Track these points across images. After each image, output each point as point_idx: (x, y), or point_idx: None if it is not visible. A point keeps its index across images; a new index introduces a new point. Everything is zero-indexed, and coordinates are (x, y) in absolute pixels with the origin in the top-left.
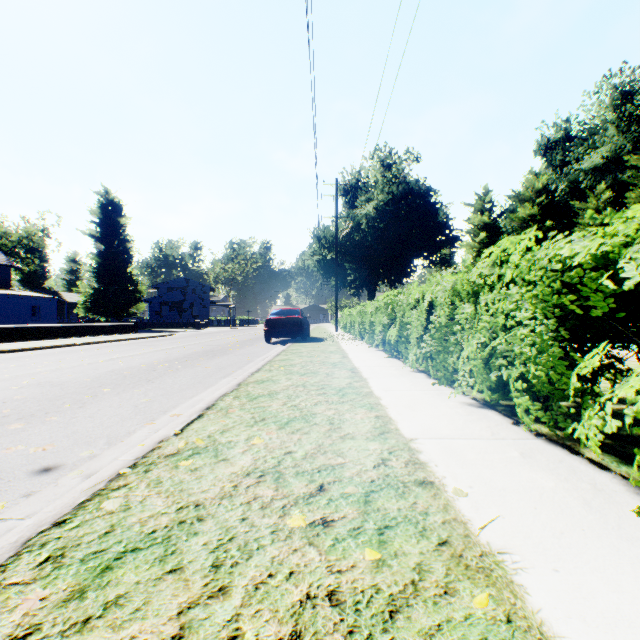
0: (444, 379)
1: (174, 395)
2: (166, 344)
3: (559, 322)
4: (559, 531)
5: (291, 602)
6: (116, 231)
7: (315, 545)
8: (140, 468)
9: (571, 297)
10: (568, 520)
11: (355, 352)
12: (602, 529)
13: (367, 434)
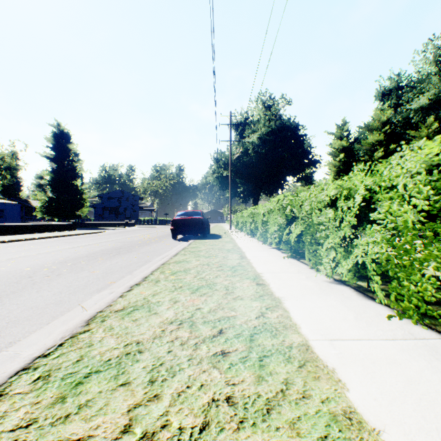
0: (415, 313)
1: None
2: (86, 241)
3: None
4: None
5: None
6: (65, 154)
7: None
8: None
9: None
10: None
11: (251, 250)
12: None
13: None
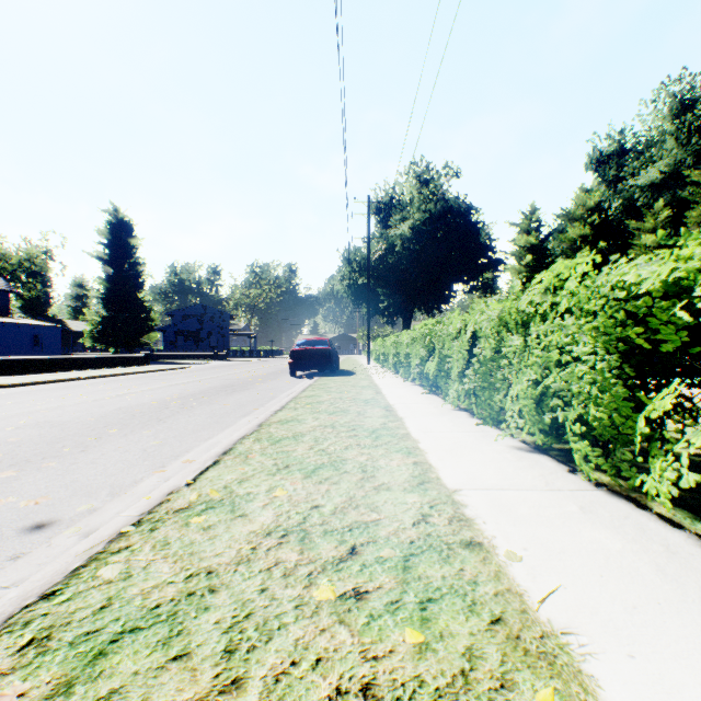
0: (489, 419)
1: (188, 437)
2: (181, 378)
3: (623, 357)
4: (631, 605)
5: (318, 699)
6: (126, 253)
7: (346, 623)
8: (145, 526)
9: (638, 329)
10: (640, 591)
11: (389, 387)
12: (681, 602)
13: (404, 484)
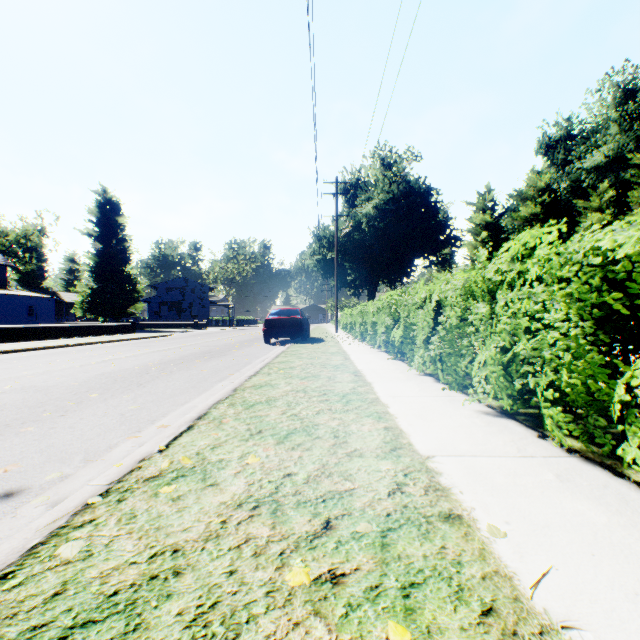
0: (455, 384)
1: (165, 401)
2: (163, 345)
3: (596, 324)
4: (632, 591)
5: None
6: (114, 230)
7: (322, 615)
8: (113, 496)
9: (616, 295)
10: (639, 573)
11: (357, 353)
12: None
13: (377, 450)
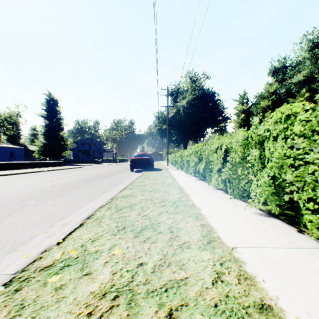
0: (237, 195)
1: (71, 205)
2: (77, 172)
3: None
4: None
5: None
6: (54, 114)
7: None
8: (12, 286)
9: None
10: None
11: (179, 177)
12: None
13: (199, 243)
